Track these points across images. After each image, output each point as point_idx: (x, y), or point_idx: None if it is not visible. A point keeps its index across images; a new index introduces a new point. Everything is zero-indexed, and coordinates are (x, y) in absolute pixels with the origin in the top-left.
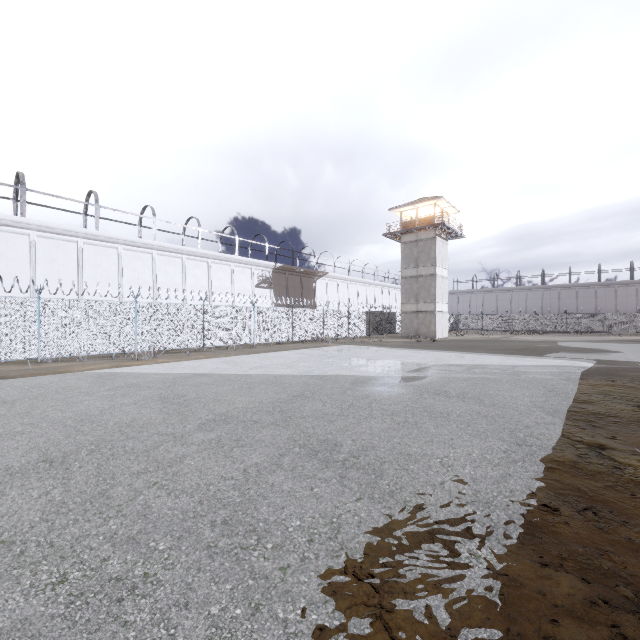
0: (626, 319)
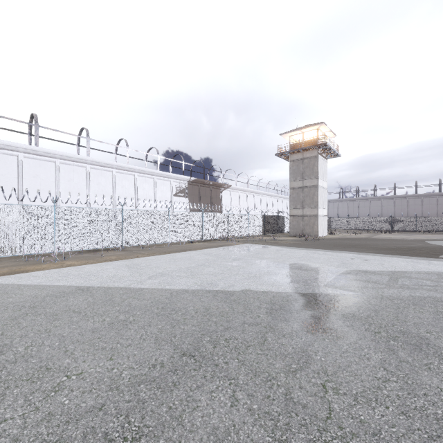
0: None
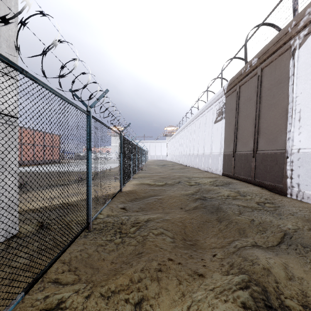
0: None
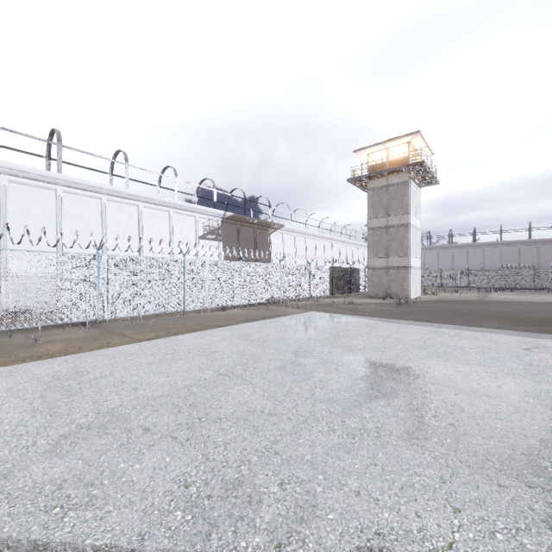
0: None
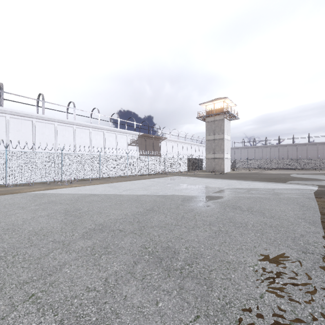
0: (323, 162)
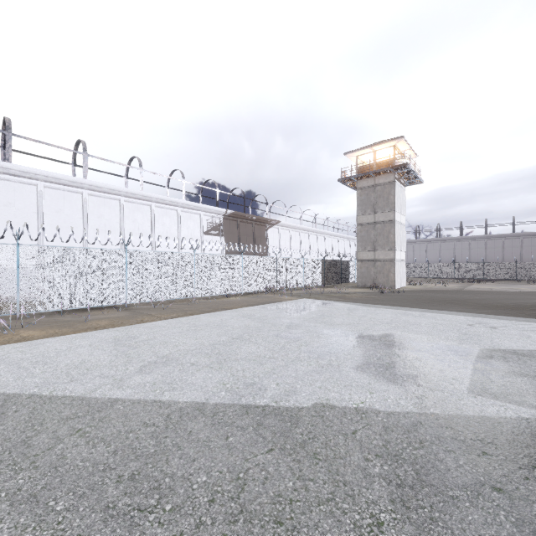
0: None
